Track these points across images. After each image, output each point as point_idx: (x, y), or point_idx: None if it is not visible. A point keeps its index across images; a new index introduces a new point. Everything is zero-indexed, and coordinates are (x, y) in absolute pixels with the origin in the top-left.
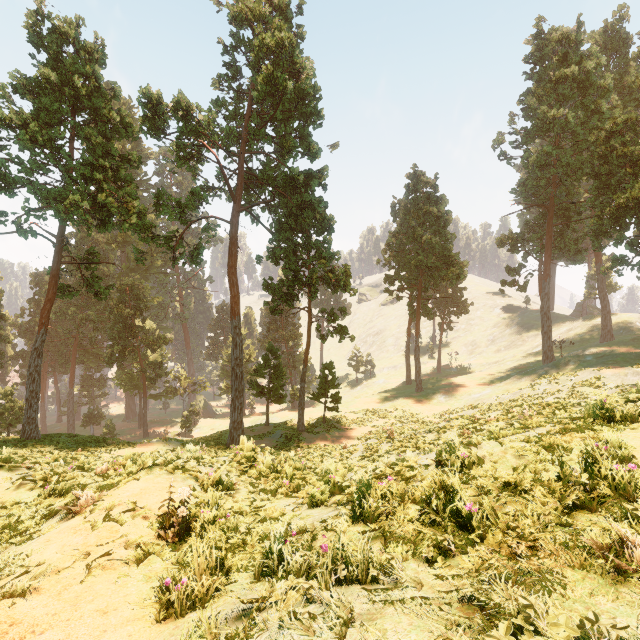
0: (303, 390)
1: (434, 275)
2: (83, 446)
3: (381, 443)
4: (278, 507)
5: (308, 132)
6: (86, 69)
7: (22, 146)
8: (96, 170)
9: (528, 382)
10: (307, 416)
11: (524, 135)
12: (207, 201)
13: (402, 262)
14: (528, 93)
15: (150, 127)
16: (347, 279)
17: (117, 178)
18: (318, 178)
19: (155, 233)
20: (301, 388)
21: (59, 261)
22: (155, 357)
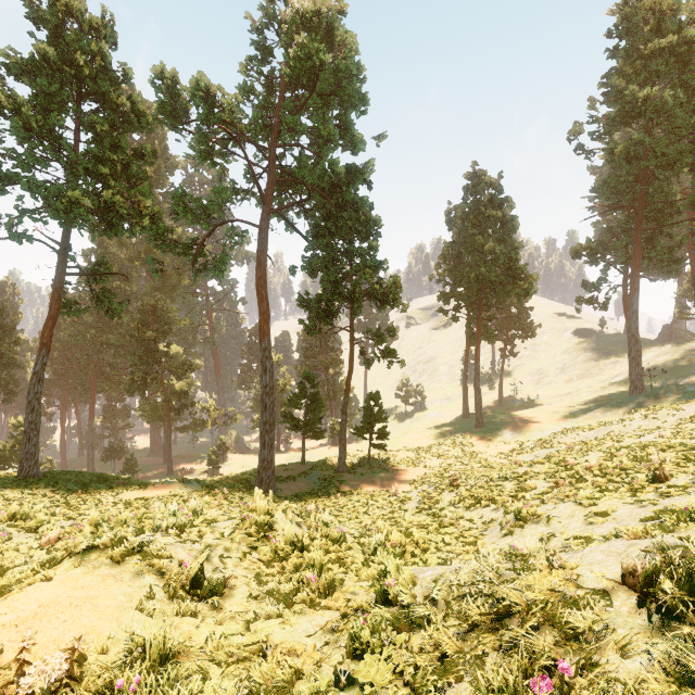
0: (344, 424)
1: (498, 291)
2: (86, 487)
3: (442, 492)
4: (292, 640)
5: (350, 120)
6: (91, 47)
7: (16, 136)
8: (102, 164)
9: (614, 417)
10: (349, 454)
11: (607, 123)
12: (232, 201)
13: (459, 277)
14: (612, 73)
15: (166, 115)
16: (396, 292)
17: (128, 175)
18: (362, 174)
19: (172, 239)
20: (342, 421)
21: (63, 272)
22: (181, 385)
